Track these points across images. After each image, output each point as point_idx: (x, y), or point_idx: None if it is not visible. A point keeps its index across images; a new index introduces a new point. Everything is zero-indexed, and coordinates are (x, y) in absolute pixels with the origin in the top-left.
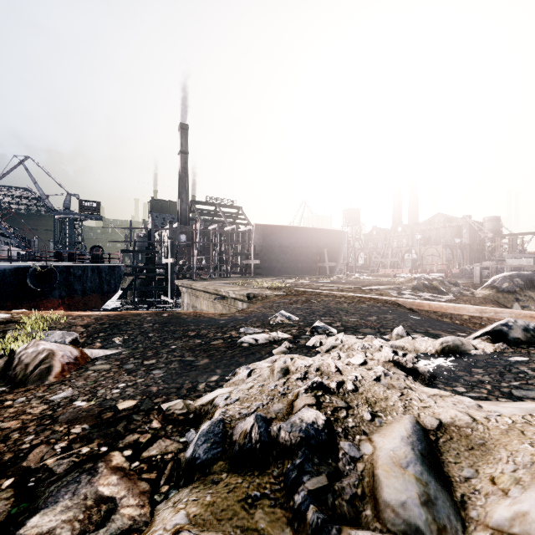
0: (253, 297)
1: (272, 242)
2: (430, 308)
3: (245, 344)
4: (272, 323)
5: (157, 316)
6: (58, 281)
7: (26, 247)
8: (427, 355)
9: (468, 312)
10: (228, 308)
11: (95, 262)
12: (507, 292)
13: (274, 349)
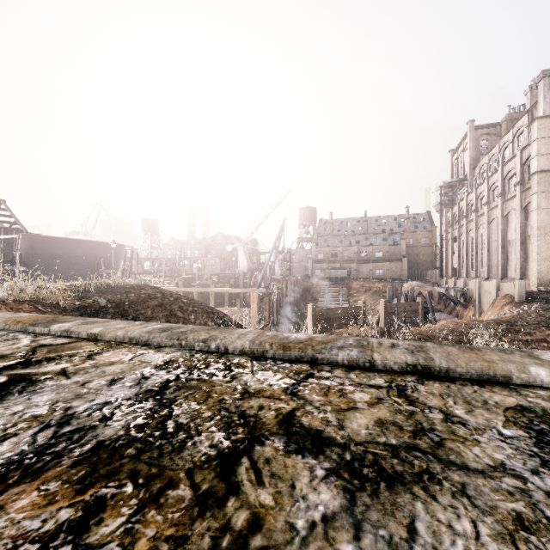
0: None
1: (44, 251)
2: None
3: None
4: None
5: None
6: None
7: None
8: None
9: None
10: None
11: None
12: None
13: None
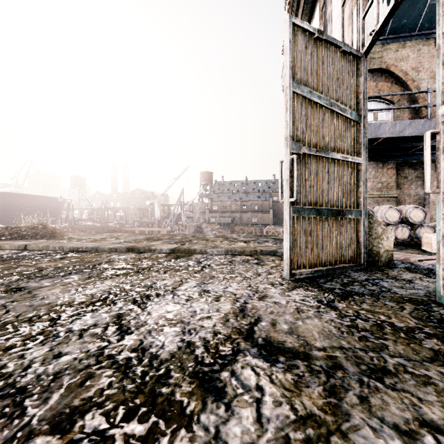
0: None
1: (3, 203)
2: None
3: None
4: None
5: None
6: None
7: None
8: None
9: None
10: None
11: None
12: None
13: None
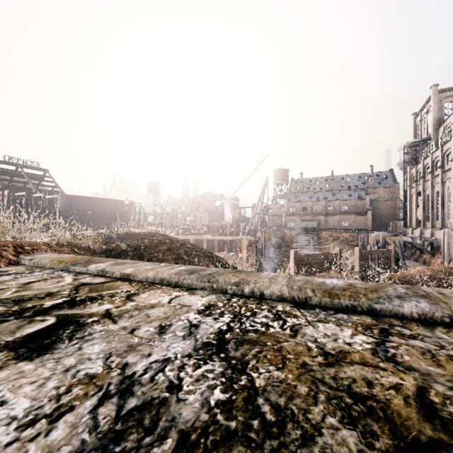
0: None
1: (76, 207)
2: None
3: None
4: None
5: None
6: None
7: None
8: None
9: None
10: None
11: None
12: None
13: None
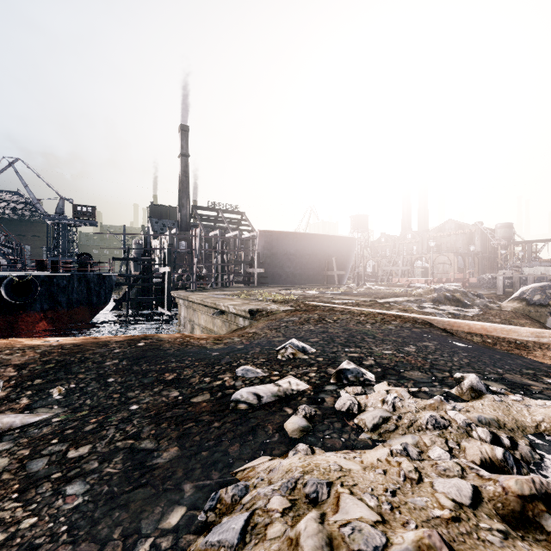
0: (257, 311)
1: (278, 250)
2: (470, 329)
3: (241, 406)
4: (281, 359)
5: (129, 346)
6: (39, 292)
7: (6, 255)
8: (547, 441)
9: (520, 335)
10: (228, 324)
11: (83, 271)
12: (539, 305)
13: (287, 423)
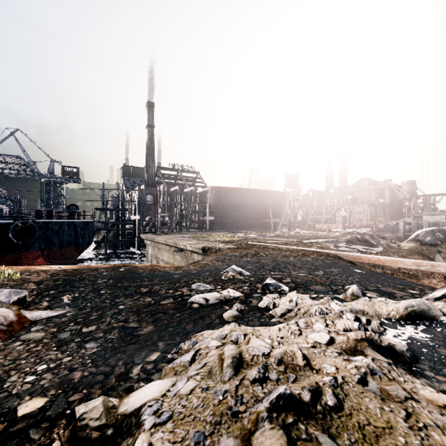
0: (208, 249)
1: (225, 202)
2: (369, 260)
3: (195, 305)
4: (224, 279)
5: (114, 271)
6: (37, 235)
7: (11, 206)
8: (392, 322)
9: (405, 265)
10: (186, 259)
11: (71, 218)
12: (430, 244)
13: (225, 313)
